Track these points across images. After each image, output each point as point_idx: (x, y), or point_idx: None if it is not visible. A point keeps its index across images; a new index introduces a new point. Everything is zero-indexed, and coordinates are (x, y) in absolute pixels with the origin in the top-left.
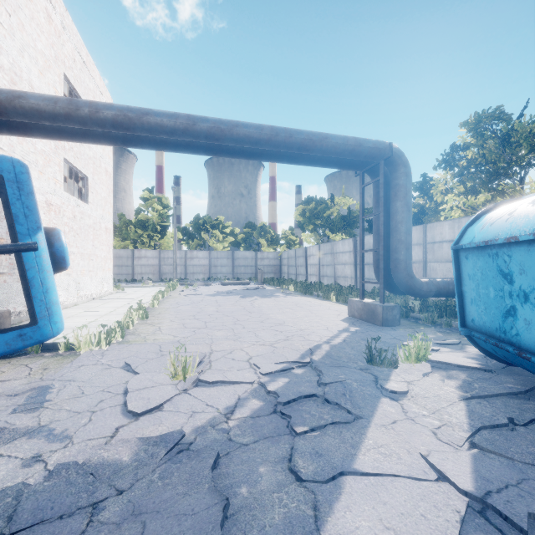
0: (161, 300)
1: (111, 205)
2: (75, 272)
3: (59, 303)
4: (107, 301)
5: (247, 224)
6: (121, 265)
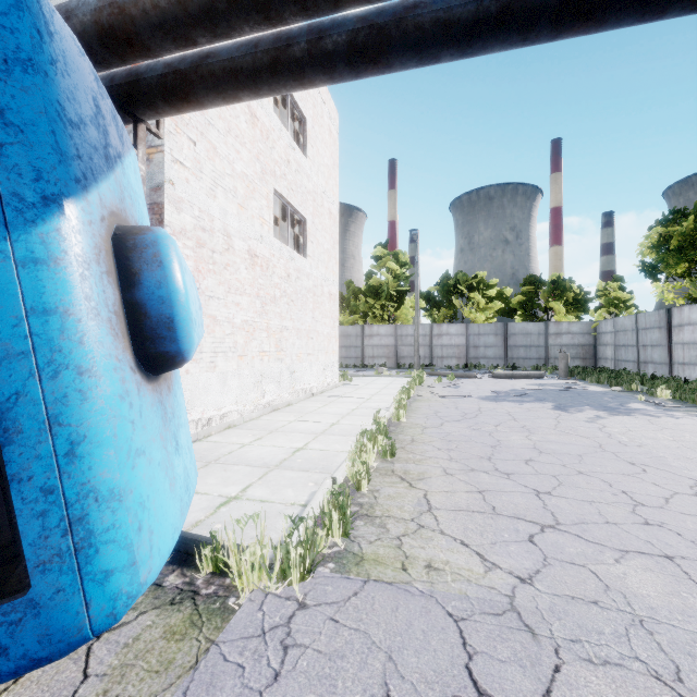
0: (407, 404)
1: (336, 261)
2: (289, 356)
3: (141, 484)
4: (329, 400)
5: (526, 279)
6: (349, 346)
